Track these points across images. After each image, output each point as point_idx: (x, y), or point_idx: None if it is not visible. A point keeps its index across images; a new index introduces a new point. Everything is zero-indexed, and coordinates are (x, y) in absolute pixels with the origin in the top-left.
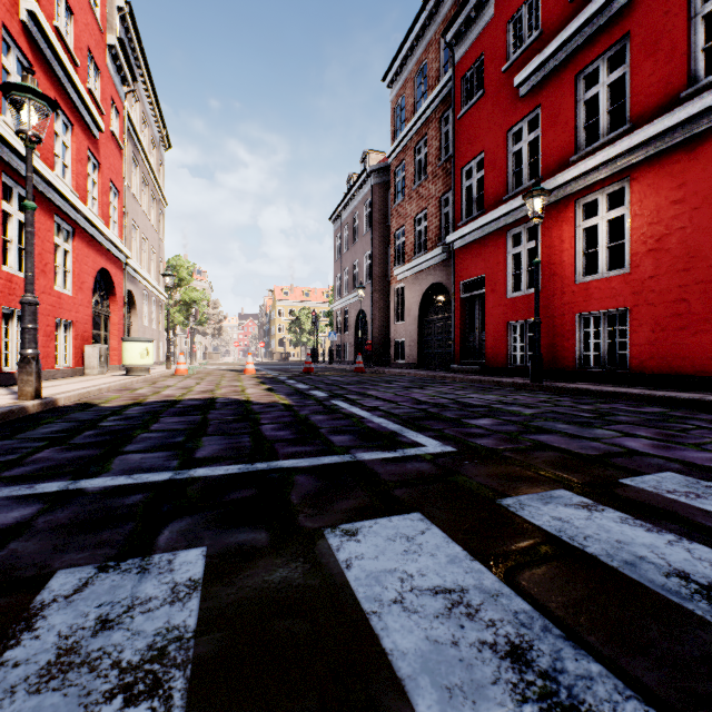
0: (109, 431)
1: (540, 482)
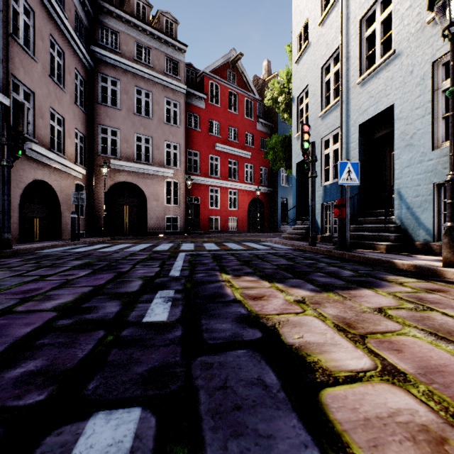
0: (296, 258)
1: (180, 250)
